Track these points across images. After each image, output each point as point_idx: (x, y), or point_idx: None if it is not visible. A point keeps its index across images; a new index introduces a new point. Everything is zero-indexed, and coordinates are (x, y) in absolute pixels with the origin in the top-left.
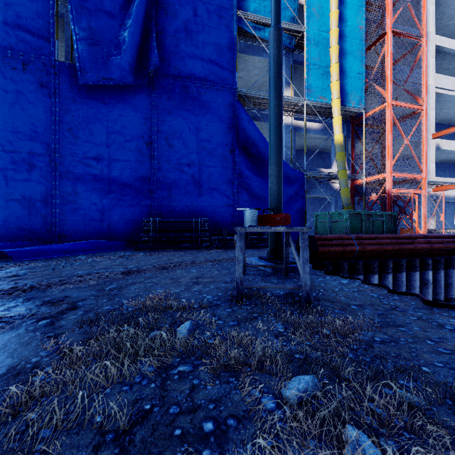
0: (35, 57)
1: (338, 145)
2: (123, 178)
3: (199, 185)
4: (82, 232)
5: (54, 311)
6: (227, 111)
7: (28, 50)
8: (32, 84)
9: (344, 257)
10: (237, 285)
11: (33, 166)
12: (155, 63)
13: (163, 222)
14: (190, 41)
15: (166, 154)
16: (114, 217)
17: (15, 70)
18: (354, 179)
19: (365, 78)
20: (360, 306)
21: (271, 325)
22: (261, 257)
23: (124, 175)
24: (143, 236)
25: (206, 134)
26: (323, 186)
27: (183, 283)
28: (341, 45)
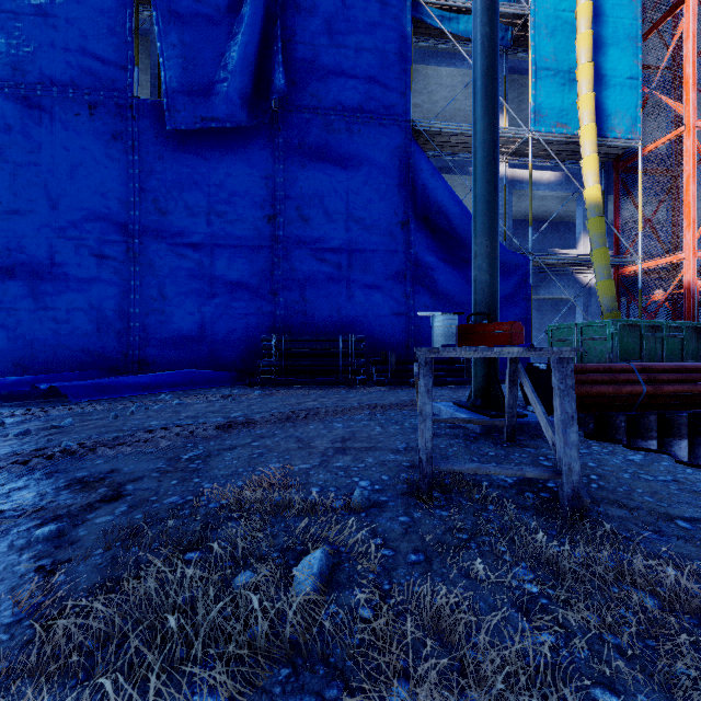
0: (106, 95)
1: (592, 205)
2: (232, 272)
3: (350, 282)
4: (172, 357)
5: (78, 503)
6: (396, 158)
7: (97, 85)
8: (102, 136)
9: (617, 405)
10: (420, 464)
11: (103, 259)
12: (280, 89)
13: (292, 342)
14: (335, 49)
15: (297, 233)
16: (218, 334)
17: (79, 116)
18: (619, 266)
19: (642, 86)
20: (697, 522)
21: (505, 569)
22: (457, 401)
23: (233, 268)
24: (262, 364)
25: (361, 198)
26: (561, 279)
27: (317, 450)
28: (597, 32)
